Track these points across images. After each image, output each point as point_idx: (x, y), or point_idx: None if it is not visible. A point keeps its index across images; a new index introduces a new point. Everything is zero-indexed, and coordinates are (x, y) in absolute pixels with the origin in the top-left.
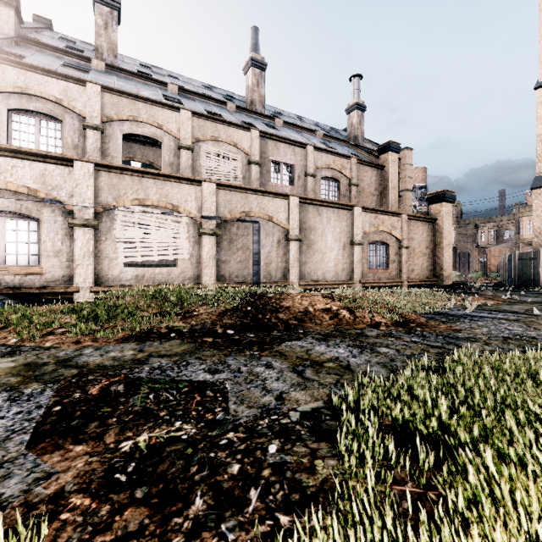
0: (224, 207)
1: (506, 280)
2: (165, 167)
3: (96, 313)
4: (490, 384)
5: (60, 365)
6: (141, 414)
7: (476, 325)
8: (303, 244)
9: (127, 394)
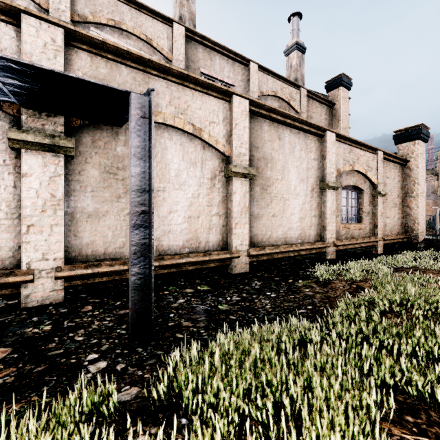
0: None
1: None
2: None
3: None
4: None
5: None
6: None
7: None
8: (255, 184)
9: None
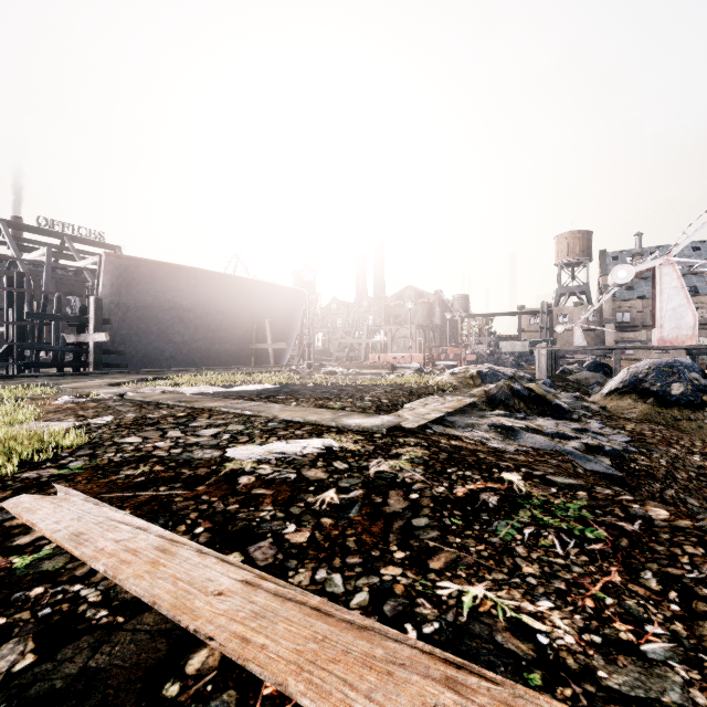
0: None
1: None
2: None
3: None
4: None
5: None
6: None
7: None
8: None
9: None
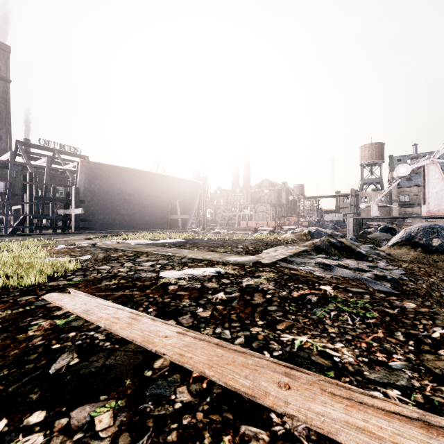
0: None
1: None
2: None
3: None
4: None
5: None
6: None
7: None
8: None
9: None
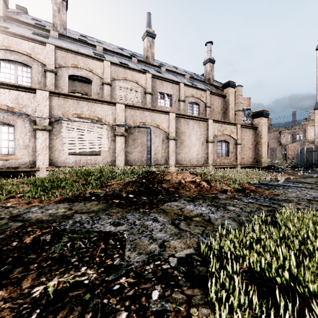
0: (130, 119)
1: (299, 164)
2: (94, 95)
3: (44, 184)
4: (315, 235)
5: (11, 219)
6: (57, 260)
7: (287, 191)
8: (178, 142)
9: (51, 242)
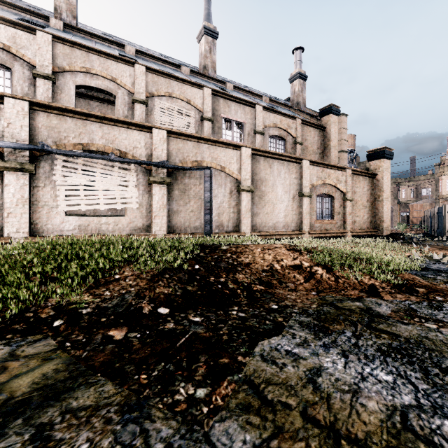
0: (176, 156)
1: (435, 231)
2: None
3: None
4: None
5: None
6: None
7: None
8: (255, 195)
9: None
